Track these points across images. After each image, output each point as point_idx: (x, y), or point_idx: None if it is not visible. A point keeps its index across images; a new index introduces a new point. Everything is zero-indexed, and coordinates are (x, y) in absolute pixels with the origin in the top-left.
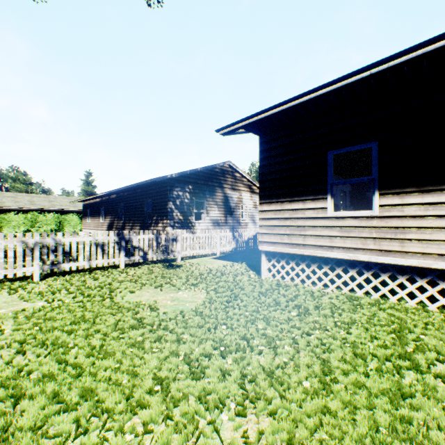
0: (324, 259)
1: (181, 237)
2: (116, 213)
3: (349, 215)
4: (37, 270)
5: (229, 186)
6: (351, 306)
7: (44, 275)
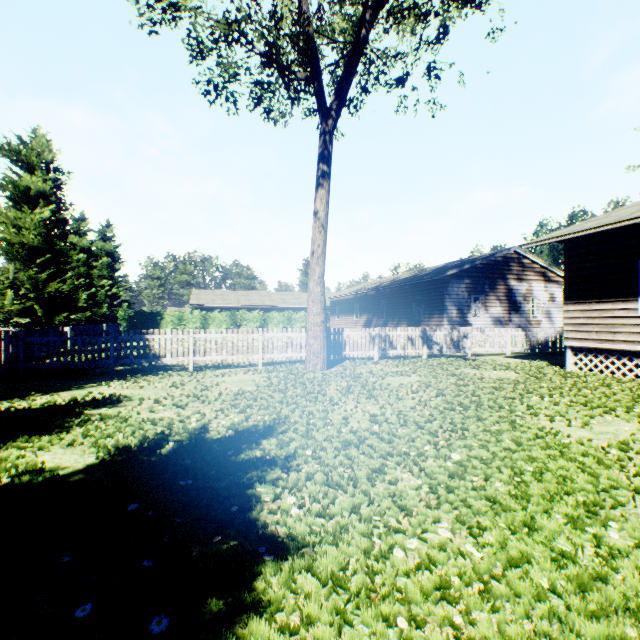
0: (634, 353)
1: (470, 334)
2: (375, 310)
3: None
4: (376, 353)
5: (513, 276)
6: None
7: (373, 358)
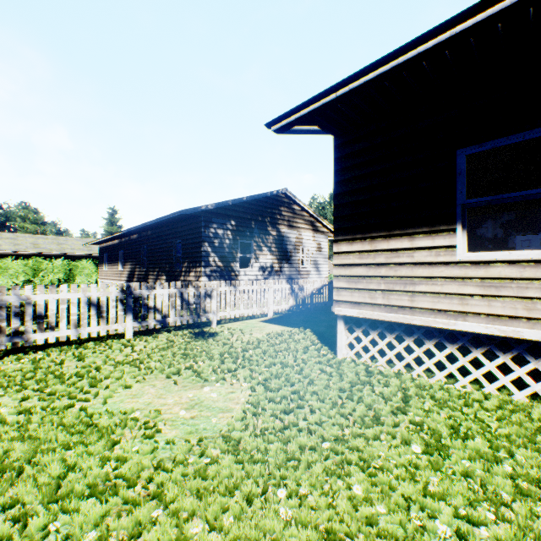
0: (448, 333)
1: (218, 291)
2: (138, 258)
3: (499, 258)
4: None
5: (284, 222)
6: (521, 430)
7: (6, 351)
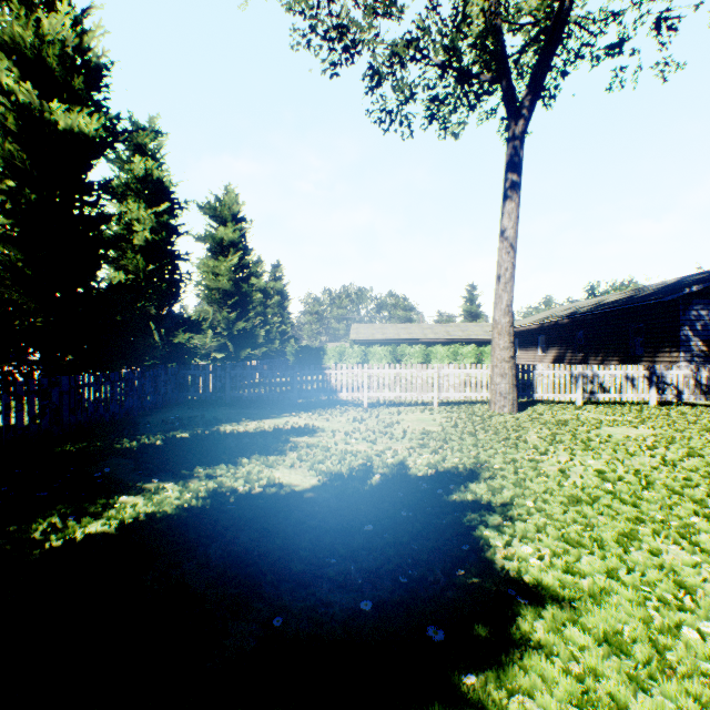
0: None
1: None
2: (568, 343)
3: None
4: (579, 397)
5: None
6: None
7: (574, 403)
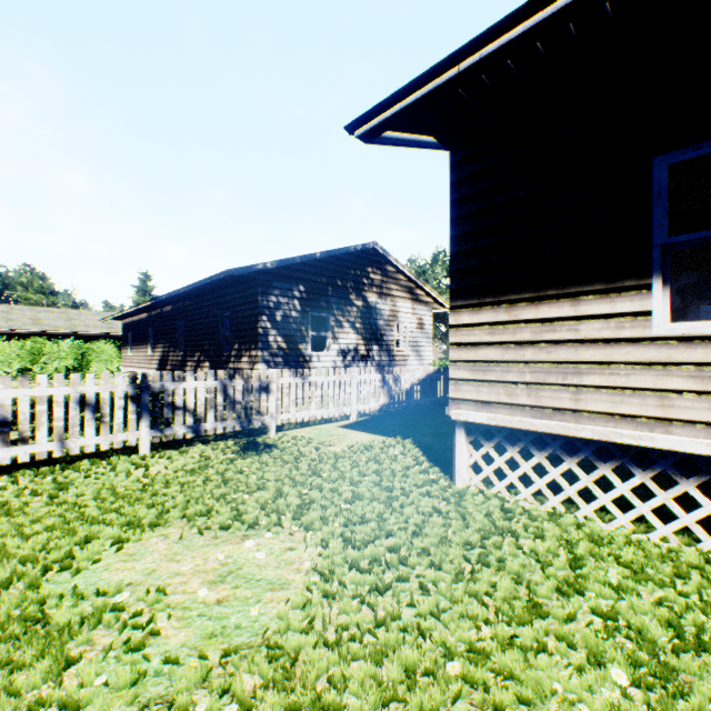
0: (637, 452)
1: (278, 384)
2: (172, 338)
3: None
4: None
5: (373, 289)
6: None
7: None
